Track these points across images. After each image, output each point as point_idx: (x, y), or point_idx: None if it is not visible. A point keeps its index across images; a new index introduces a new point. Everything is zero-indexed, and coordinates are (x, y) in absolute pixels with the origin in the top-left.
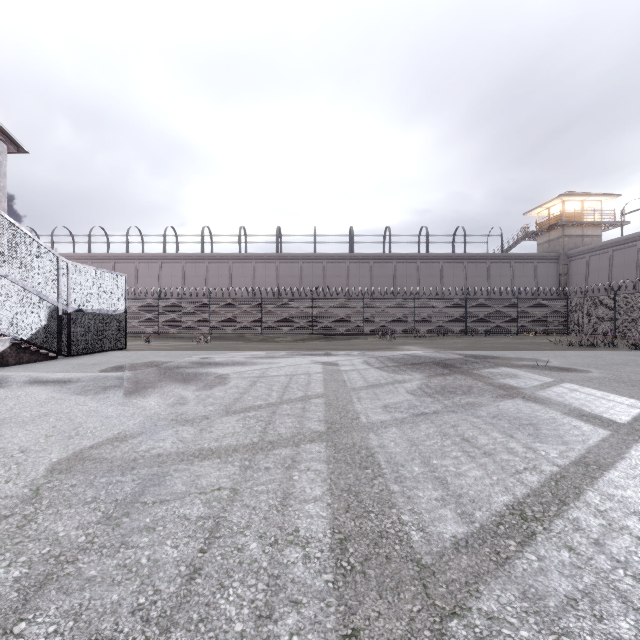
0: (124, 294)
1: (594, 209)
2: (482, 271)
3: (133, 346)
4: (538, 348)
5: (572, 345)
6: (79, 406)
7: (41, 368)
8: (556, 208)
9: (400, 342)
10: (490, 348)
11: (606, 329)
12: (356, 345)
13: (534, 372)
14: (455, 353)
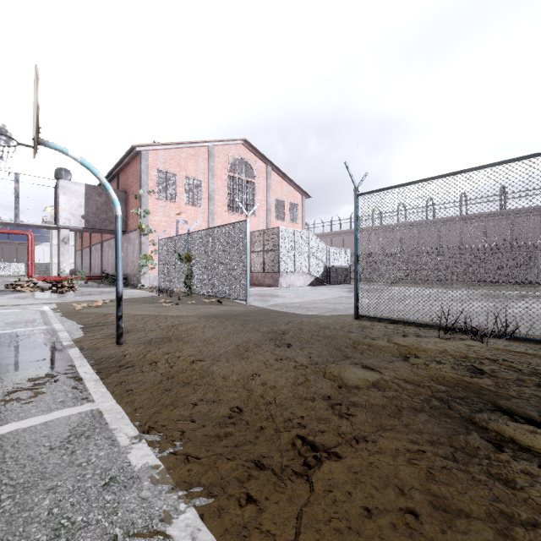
0: (349, 258)
1: None
2: None
3: (353, 283)
4: None
5: None
6: (339, 293)
7: (323, 287)
8: None
9: None
10: None
11: None
12: (501, 289)
13: None
14: None
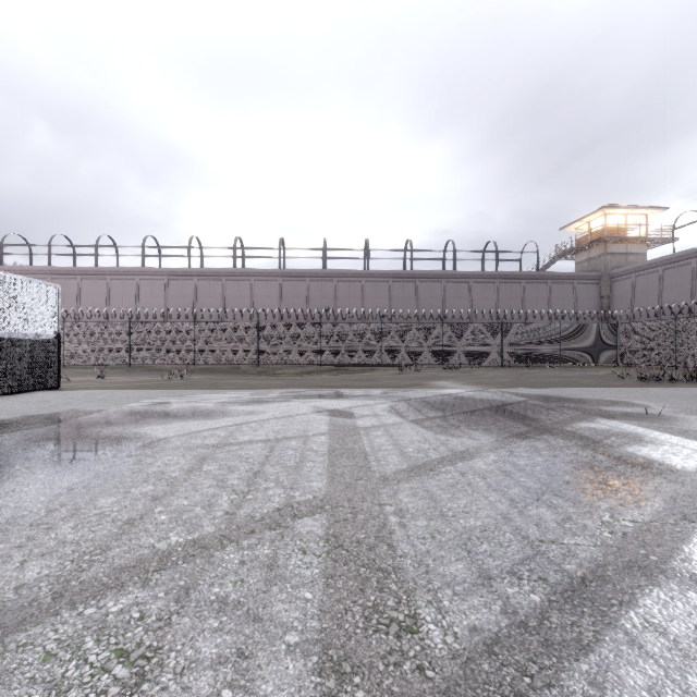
0: (56, 312)
1: (640, 223)
2: (516, 292)
3: (78, 383)
4: (607, 384)
5: (645, 379)
6: None
7: None
8: (596, 222)
9: (429, 376)
10: (547, 384)
11: (665, 359)
12: (375, 380)
13: (658, 428)
14: (510, 392)
